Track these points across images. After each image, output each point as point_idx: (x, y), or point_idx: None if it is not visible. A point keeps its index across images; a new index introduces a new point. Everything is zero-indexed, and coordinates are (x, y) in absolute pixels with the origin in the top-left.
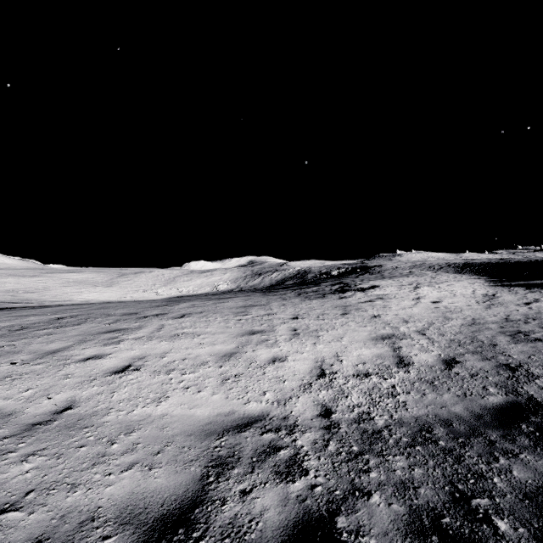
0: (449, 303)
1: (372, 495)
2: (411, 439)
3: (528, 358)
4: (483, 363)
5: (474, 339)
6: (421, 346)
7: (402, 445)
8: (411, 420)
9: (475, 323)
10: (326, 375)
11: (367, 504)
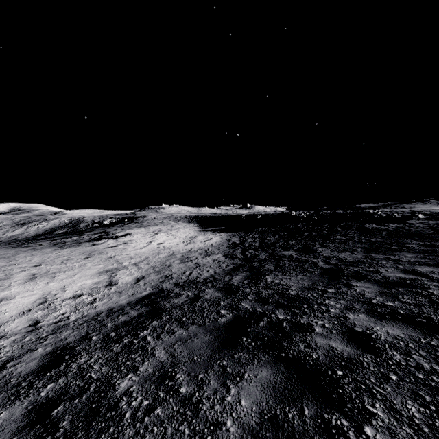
0: (167, 243)
1: (38, 349)
2: (85, 322)
3: (178, 270)
4: (156, 276)
5: (163, 264)
6: (130, 273)
7: (77, 325)
8: (93, 313)
9: (172, 255)
10: (47, 302)
11: (32, 353)
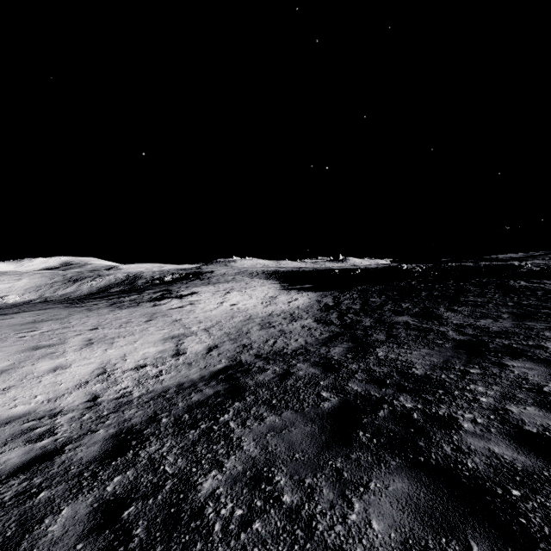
0: (243, 305)
1: (100, 431)
2: (150, 399)
3: (258, 339)
4: (231, 346)
5: (239, 331)
6: (200, 340)
7: (142, 403)
8: (160, 389)
9: (249, 319)
10: (106, 372)
11: (93, 435)
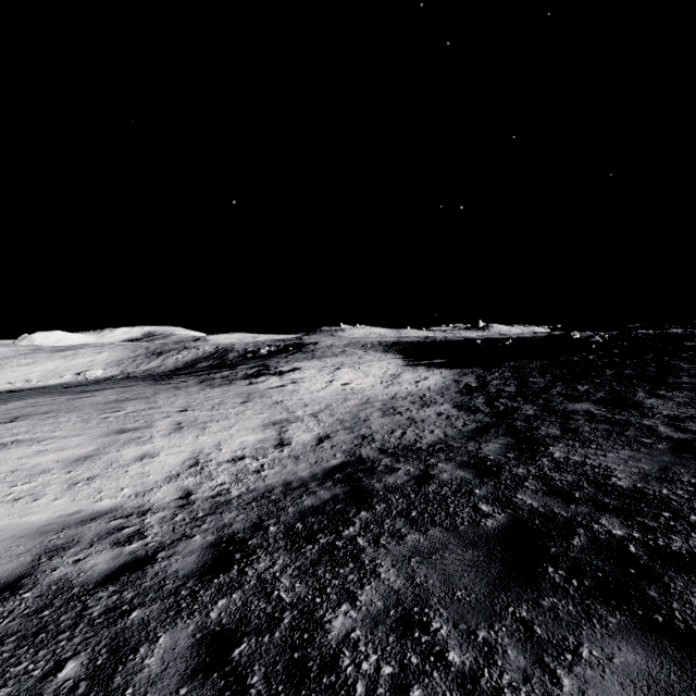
0: (357, 384)
1: (196, 537)
2: (252, 500)
3: (381, 428)
4: (347, 436)
5: (356, 417)
6: (307, 428)
7: (242, 504)
8: (262, 487)
9: (367, 403)
10: (199, 464)
11: (188, 541)
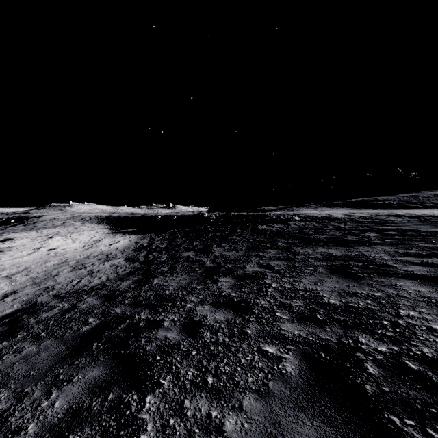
0: (62, 249)
1: None
2: None
3: (64, 280)
4: (32, 289)
5: (48, 274)
6: None
7: None
8: None
9: (64, 262)
10: None
11: None
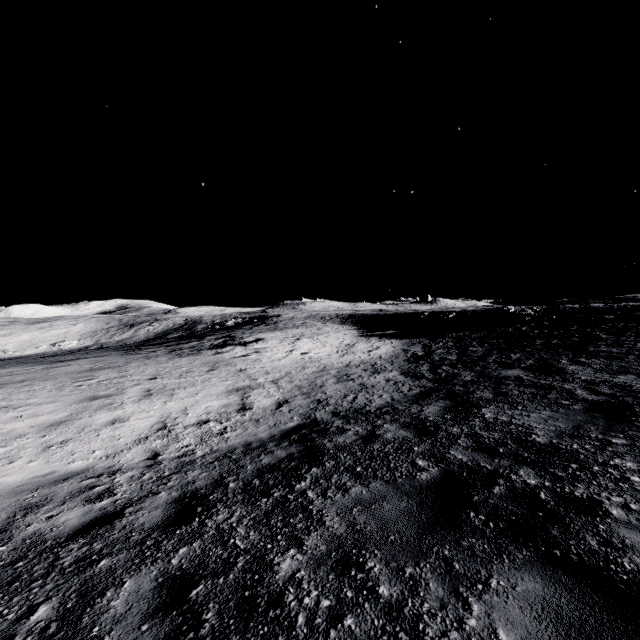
0: (315, 353)
1: (161, 493)
2: (215, 459)
3: (335, 393)
4: (304, 401)
5: (312, 383)
6: (268, 393)
7: (206, 463)
8: (225, 448)
9: (323, 370)
10: (166, 428)
11: (154, 498)
